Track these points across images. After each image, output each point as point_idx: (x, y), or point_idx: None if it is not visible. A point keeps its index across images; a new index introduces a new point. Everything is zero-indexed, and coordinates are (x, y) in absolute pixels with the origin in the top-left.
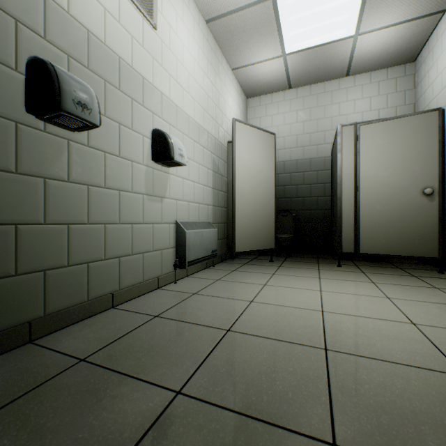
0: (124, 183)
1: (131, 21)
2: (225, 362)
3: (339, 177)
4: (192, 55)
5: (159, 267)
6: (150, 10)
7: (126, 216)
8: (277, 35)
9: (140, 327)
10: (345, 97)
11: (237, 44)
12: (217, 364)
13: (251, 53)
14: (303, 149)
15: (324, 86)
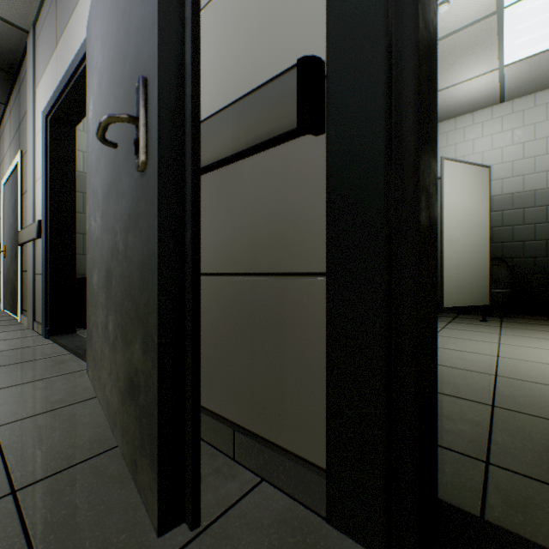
0: None
1: None
2: (516, 394)
3: None
4: None
5: None
6: None
7: None
8: (496, 48)
9: None
10: None
11: (438, 68)
12: (509, 395)
13: (454, 74)
14: (522, 178)
15: None
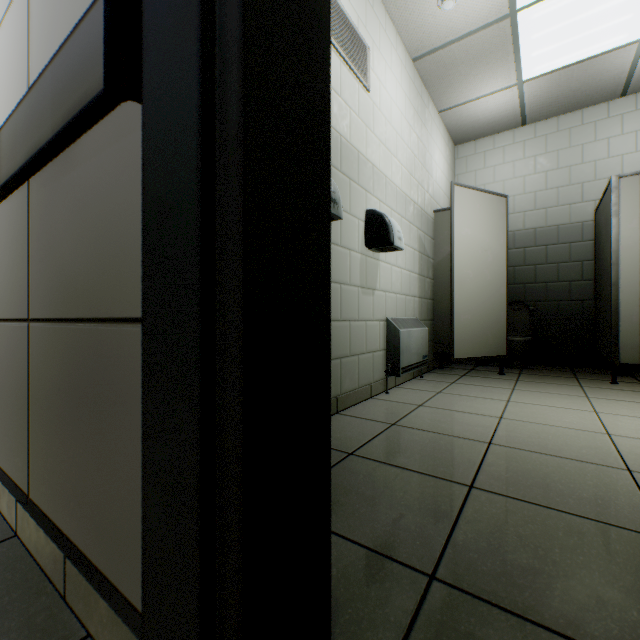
0: (343, 275)
1: (349, 91)
2: (505, 469)
3: (613, 253)
4: (399, 108)
5: (370, 373)
6: (365, 71)
7: (345, 312)
8: (512, 60)
9: (383, 432)
10: (618, 129)
11: (451, 79)
12: (496, 470)
13: (469, 88)
14: (545, 212)
15: (581, 116)
